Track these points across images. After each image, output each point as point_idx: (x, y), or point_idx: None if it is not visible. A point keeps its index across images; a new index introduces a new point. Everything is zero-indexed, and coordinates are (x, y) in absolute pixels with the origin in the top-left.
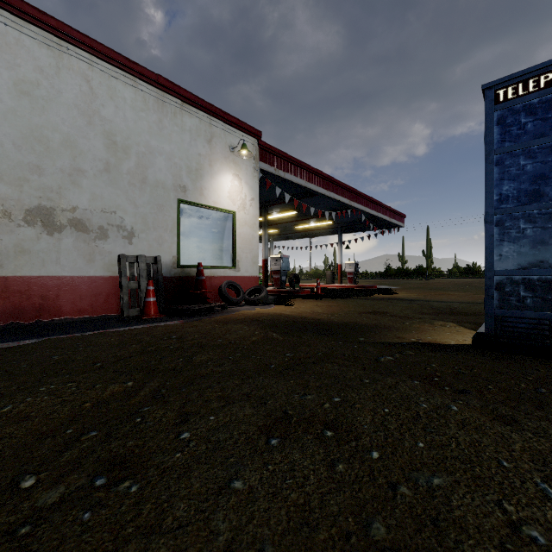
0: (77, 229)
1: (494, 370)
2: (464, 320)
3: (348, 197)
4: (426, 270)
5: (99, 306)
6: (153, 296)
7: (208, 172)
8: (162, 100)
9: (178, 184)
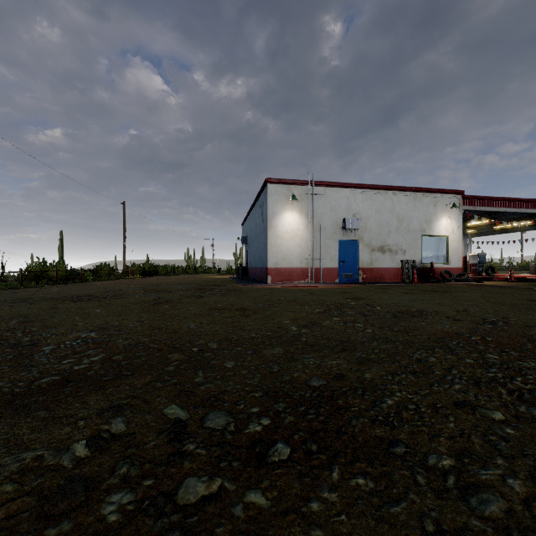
0: (389, 252)
1: None
2: None
3: None
4: None
5: (395, 278)
6: (416, 275)
7: (434, 220)
8: (415, 196)
9: (421, 228)
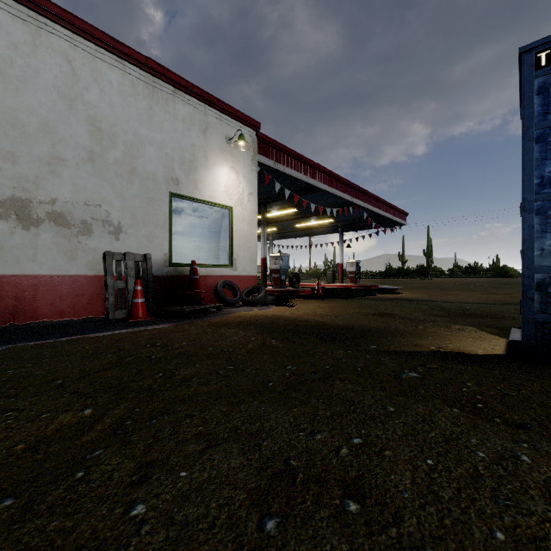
0: (56, 224)
1: (547, 391)
2: (482, 323)
3: (349, 193)
4: (427, 269)
5: (82, 308)
6: (141, 296)
7: (203, 164)
8: (153, 85)
9: (170, 176)
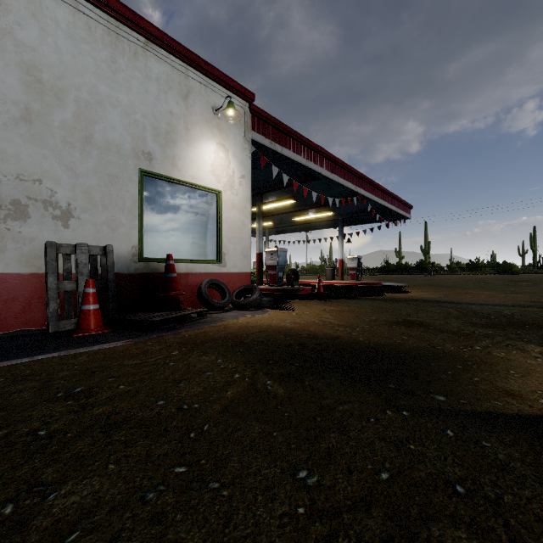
0: None
1: None
2: None
3: (353, 182)
4: (427, 265)
5: (13, 317)
6: (93, 302)
7: (183, 137)
8: (116, 32)
9: (140, 149)
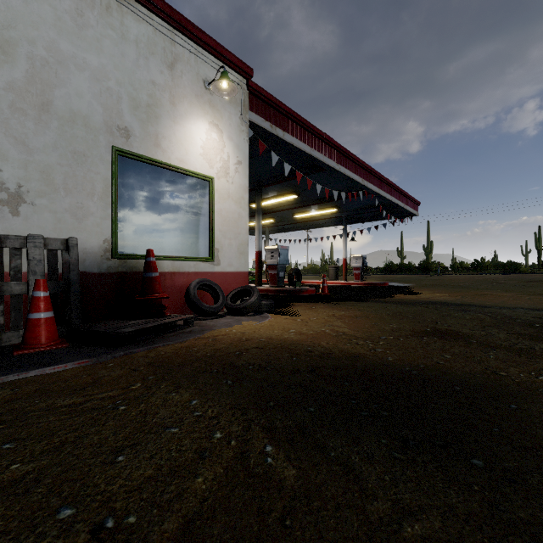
0: None
1: None
2: None
3: (360, 174)
4: (431, 265)
5: None
6: (43, 309)
7: (168, 112)
8: None
9: (114, 123)
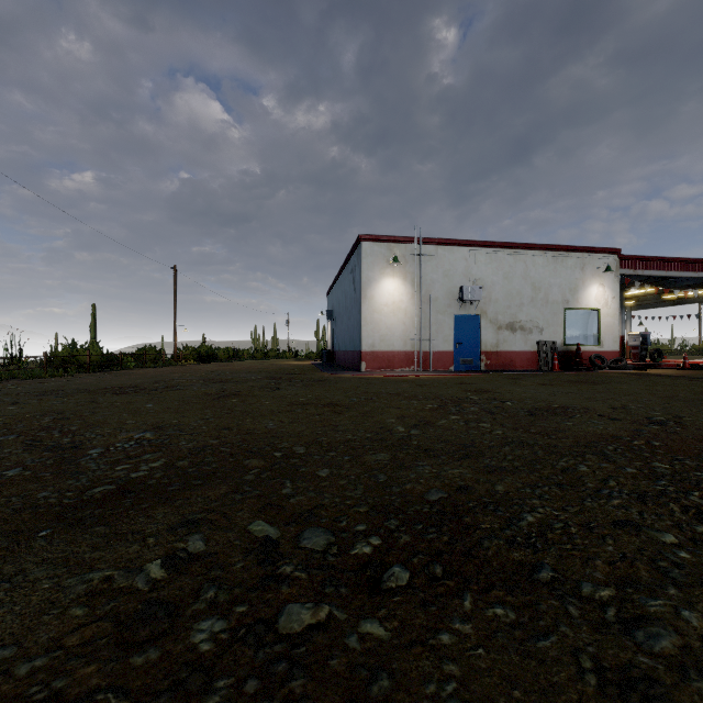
0: (521, 330)
1: None
2: None
3: None
4: None
5: (529, 365)
6: (556, 361)
7: (581, 287)
8: (556, 256)
9: (564, 299)
